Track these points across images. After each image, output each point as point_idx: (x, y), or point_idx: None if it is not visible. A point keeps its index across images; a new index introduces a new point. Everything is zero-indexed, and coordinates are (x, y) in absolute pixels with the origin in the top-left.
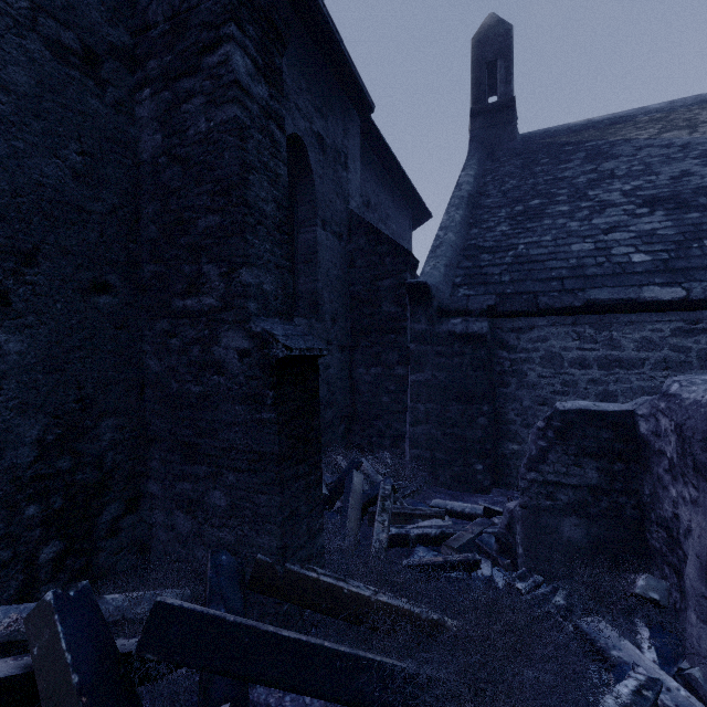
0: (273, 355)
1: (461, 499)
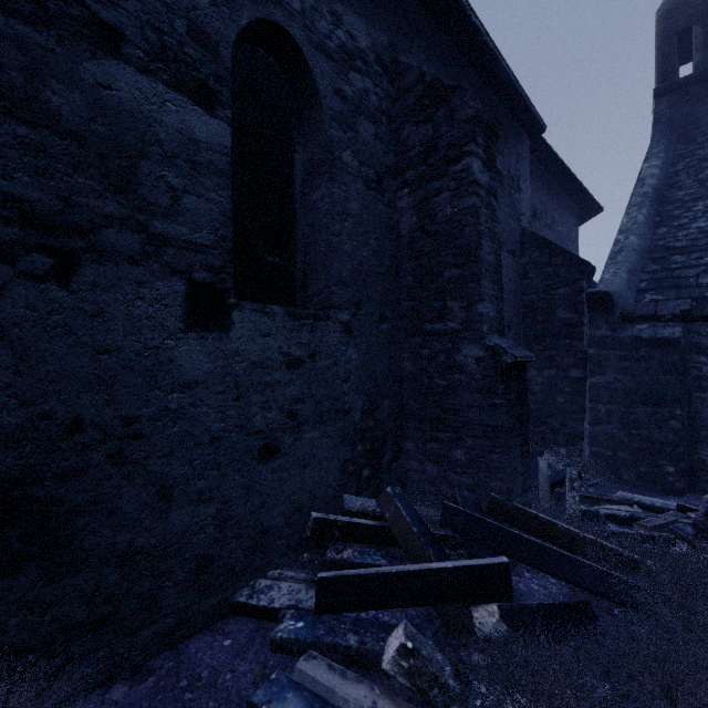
0: (503, 361)
1: (648, 497)
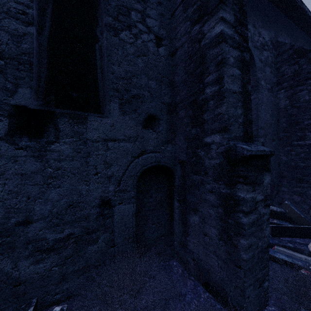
0: None
1: None
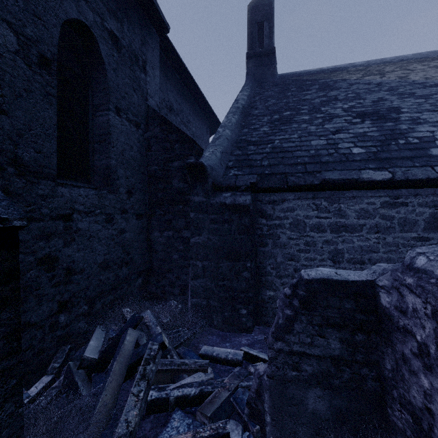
0: None
1: (228, 341)
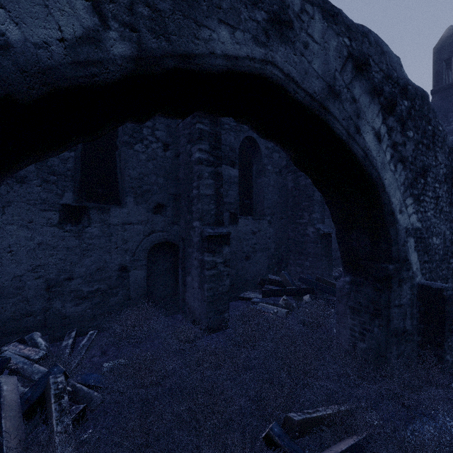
0: (320, 233)
1: None
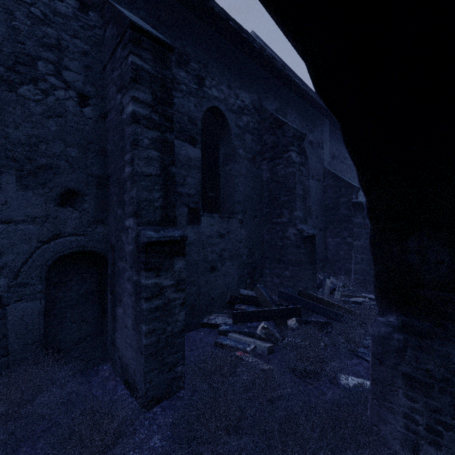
0: (304, 235)
1: None
